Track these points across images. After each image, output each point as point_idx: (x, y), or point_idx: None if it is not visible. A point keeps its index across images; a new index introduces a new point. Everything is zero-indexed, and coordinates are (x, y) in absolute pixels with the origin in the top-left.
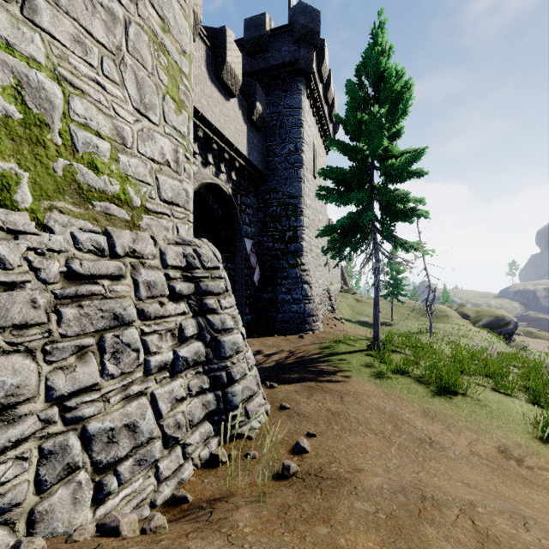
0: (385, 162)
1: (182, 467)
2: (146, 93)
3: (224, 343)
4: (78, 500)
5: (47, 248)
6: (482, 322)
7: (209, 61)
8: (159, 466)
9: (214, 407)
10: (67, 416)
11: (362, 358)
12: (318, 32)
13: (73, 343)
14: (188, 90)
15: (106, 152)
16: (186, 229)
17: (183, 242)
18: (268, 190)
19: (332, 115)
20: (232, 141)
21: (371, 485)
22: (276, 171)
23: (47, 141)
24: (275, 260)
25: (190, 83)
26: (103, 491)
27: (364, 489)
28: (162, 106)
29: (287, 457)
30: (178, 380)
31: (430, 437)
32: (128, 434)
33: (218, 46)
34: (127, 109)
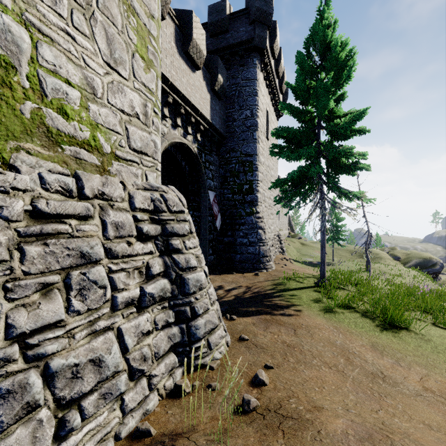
0: (331, 122)
1: (147, 397)
2: (116, 48)
3: (188, 280)
4: (38, 439)
5: (11, 186)
6: (411, 263)
7: (178, 37)
8: (124, 398)
9: (178, 339)
10: (28, 353)
11: (311, 294)
12: (271, 13)
13: (36, 280)
14: (156, 51)
15: (76, 99)
16: (154, 177)
17: (151, 188)
18: (228, 150)
19: (282, 87)
20: (198, 107)
21: (334, 430)
22: (235, 134)
23: (14, 83)
24: (234, 209)
25: (158, 45)
26: (65, 427)
27: (329, 434)
28: (131, 63)
29: (247, 389)
30: (145, 315)
31: (381, 371)
32: (93, 369)
33: (185, 25)
34: (97, 61)
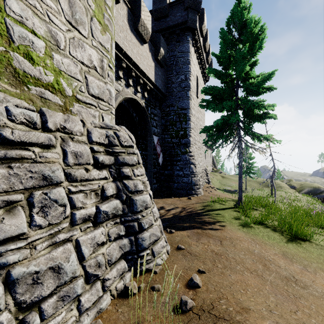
0: (247, 81)
1: (101, 297)
2: (76, 11)
3: (136, 201)
4: None
5: None
6: (304, 190)
7: (130, 18)
8: (80, 299)
9: (128, 248)
10: None
11: (231, 213)
12: (200, 2)
13: (0, 198)
14: (111, 18)
15: (41, 48)
16: (109, 118)
17: (106, 126)
18: (167, 105)
19: (208, 59)
20: (145, 71)
21: None
22: (173, 93)
23: None
24: (172, 149)
25: (112, 14)
26: None
27: None
28: (90, 25)
29: (184, 291)
30: (100, 229)
31: (293, 275)
32: (52, 275)
33: (135, 8)
34: (60, 19)
